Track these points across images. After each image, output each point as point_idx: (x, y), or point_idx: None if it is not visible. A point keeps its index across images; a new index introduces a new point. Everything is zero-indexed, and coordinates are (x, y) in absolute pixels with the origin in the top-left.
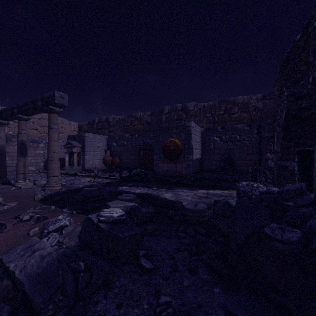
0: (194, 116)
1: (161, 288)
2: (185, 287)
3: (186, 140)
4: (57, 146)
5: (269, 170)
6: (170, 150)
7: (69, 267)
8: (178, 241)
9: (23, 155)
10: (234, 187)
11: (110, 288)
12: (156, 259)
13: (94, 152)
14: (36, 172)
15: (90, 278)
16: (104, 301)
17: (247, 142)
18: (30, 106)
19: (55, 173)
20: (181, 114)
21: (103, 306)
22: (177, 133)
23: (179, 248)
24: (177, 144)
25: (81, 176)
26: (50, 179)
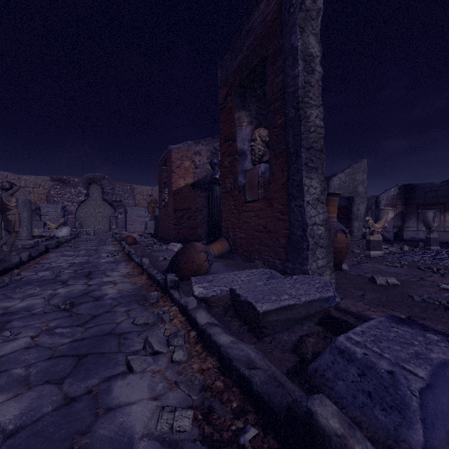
0: None
1: None
2: None
3: None
4: None
5: None
6: None
7: None
8: None
9: None
10: None
11: None
12: None
13: None
14: None
15: None
16: None
17: None
18: None
19: None
20: None
21: None
22: None
23: None
24: None
25: None
26: None
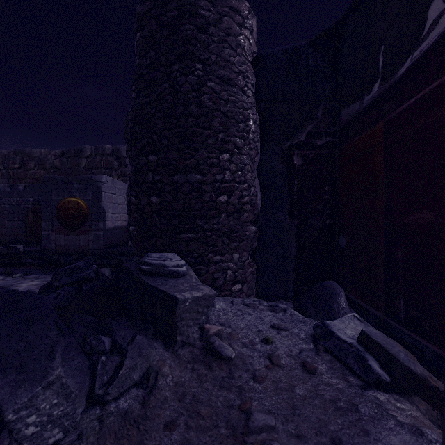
0: None
1: None
2: None
3: (94, 201)
4: None
5: None
6: (68, 215)
7: None
8: None
9: None
10: None
11: None
12: None
13: None
14: None
15: None
16: None
17: None
18: None
19: None
20: (112, 161)
21: None
22: (80, 189)
23: None
24: (80, 206)
25: None
26: None
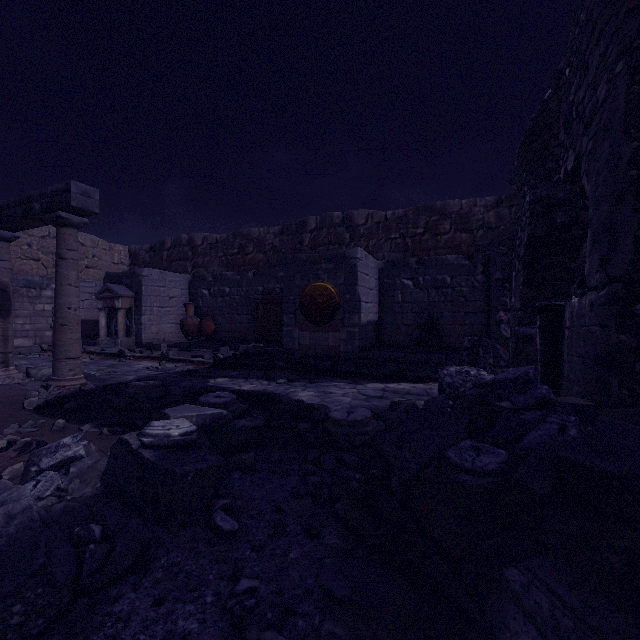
0: (366, 238)
1: (246, 565)
2: (291, 561)
3: (347, 285)
4: (76, 295)
5: (503, 344)
6: (315, 305)
7: (71, 536)
8: (302, 480)
9: (3, 314)
10: (437, 377)
11: (149, 570)
12: (248, 515)
13: (162, 309)
14: (36, 350)
15: (110, 554)
16: (133, 595)
17: (464, 289)
18: (17, 211)
19: (70, 351)
20: (342, 233)
21: (129, 603)
22: (329, 270)
23: (297, 493)
24: (330, 292)
25: (133, 358)
26: (59, 365)
